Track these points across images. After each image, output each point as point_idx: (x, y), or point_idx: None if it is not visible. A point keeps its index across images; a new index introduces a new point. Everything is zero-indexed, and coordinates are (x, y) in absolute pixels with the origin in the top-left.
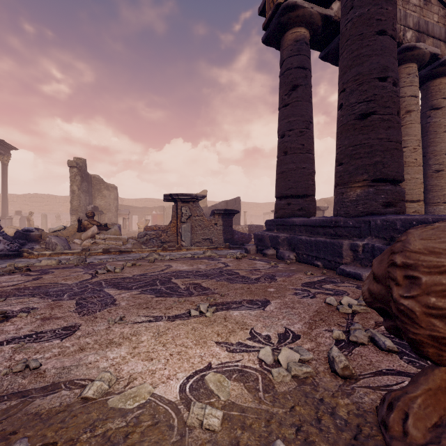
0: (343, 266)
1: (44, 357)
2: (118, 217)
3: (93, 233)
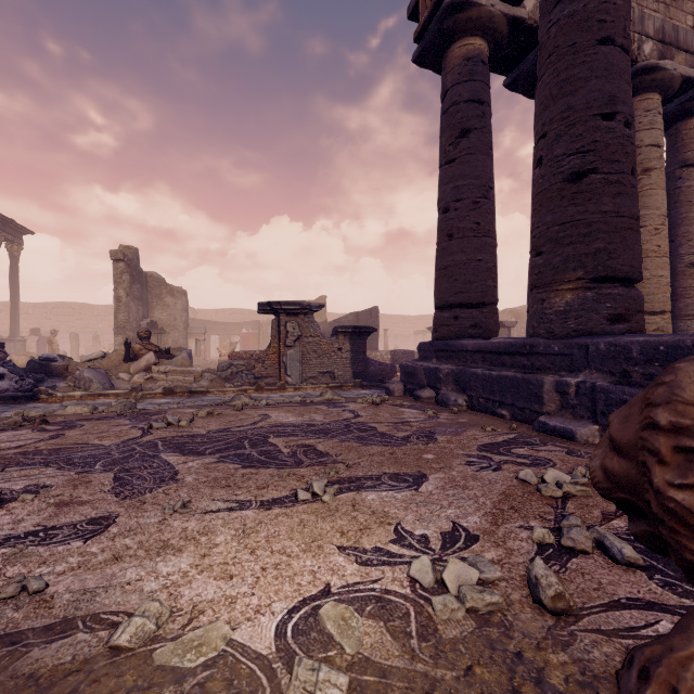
0: (545, 417)
1: (54, 571)
2: (189, 339)
3: (149, 364)
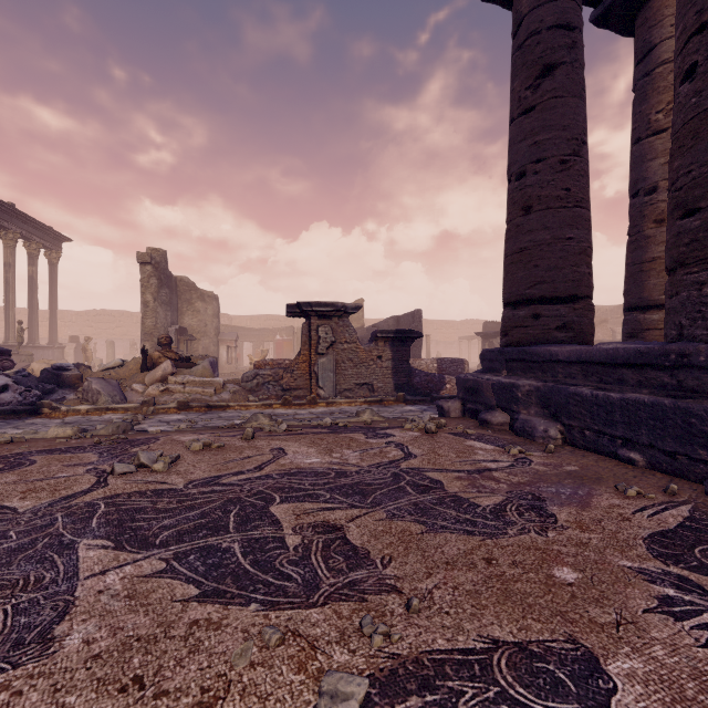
0: None
1: None
2: (220, 345)
3: (165, 374)
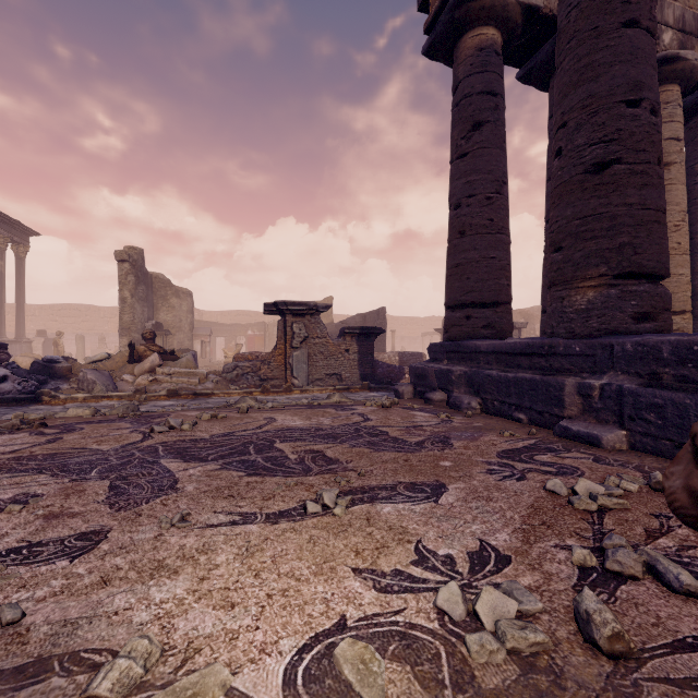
0: (566, 422)
1: (33, 597)
2: (194, 340)
3: (153, 365)
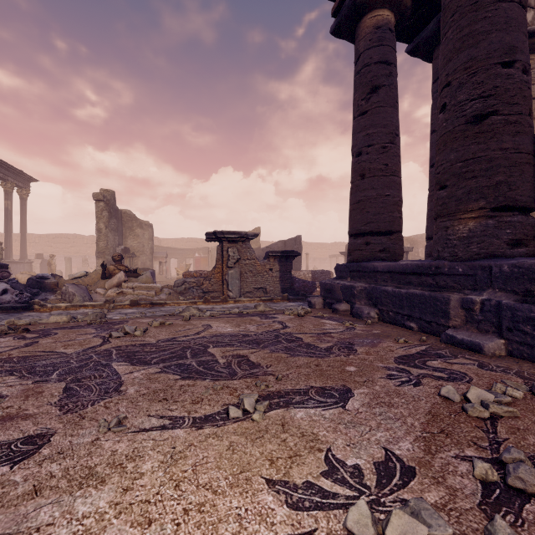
0: (451, 331)
1: None
2: (154, 261)
3: (120, 281)
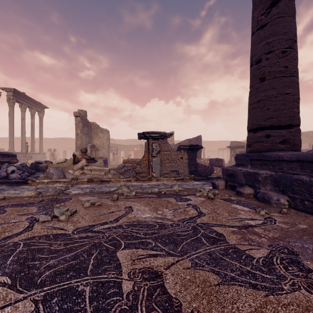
0: None
1: None
2: (110, 152)
3: (82, 165)
